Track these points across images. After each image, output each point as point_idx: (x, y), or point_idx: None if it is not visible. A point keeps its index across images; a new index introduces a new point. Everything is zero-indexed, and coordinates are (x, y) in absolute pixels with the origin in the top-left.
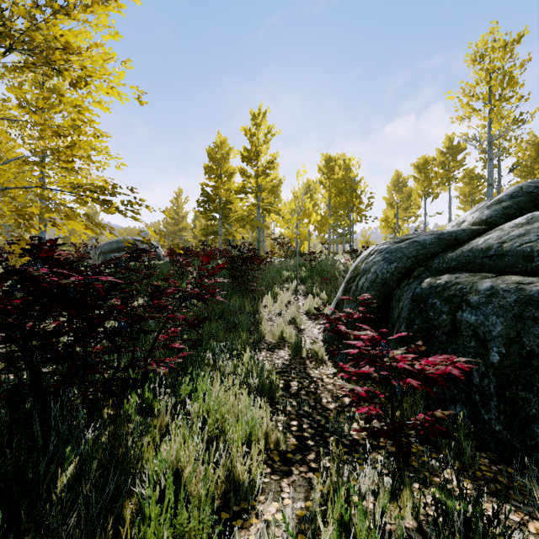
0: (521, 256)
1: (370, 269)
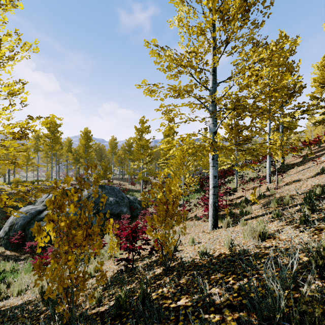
0: None
1: (19, 222)
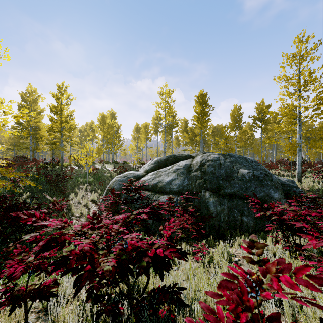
0: (148, 185)
1: (114, 187)
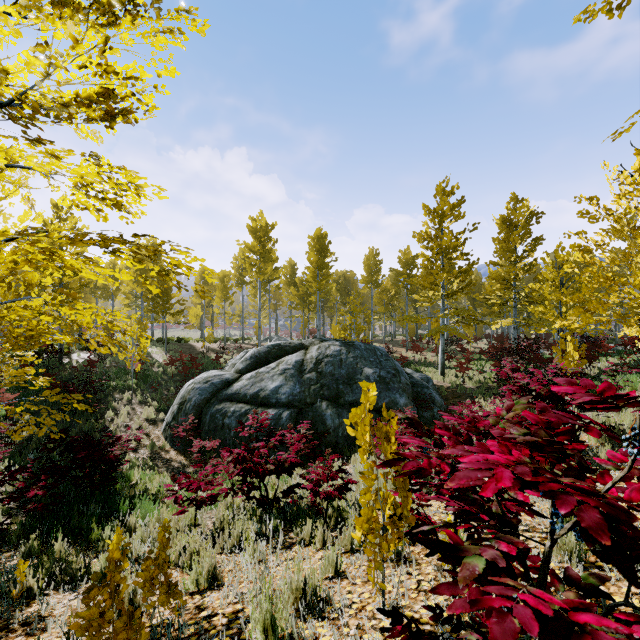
0: (245, 395)
1: (192, 399)
